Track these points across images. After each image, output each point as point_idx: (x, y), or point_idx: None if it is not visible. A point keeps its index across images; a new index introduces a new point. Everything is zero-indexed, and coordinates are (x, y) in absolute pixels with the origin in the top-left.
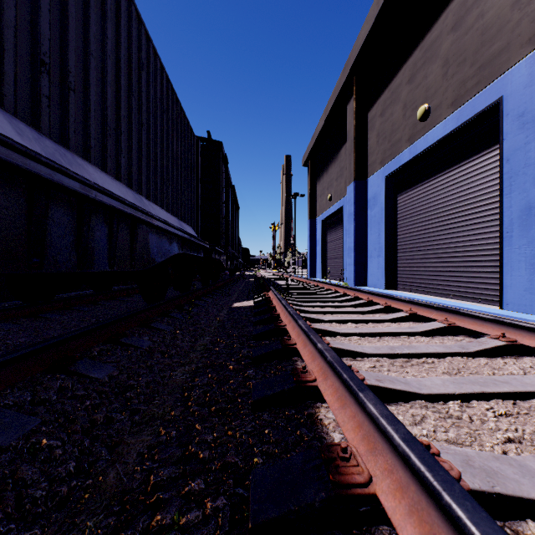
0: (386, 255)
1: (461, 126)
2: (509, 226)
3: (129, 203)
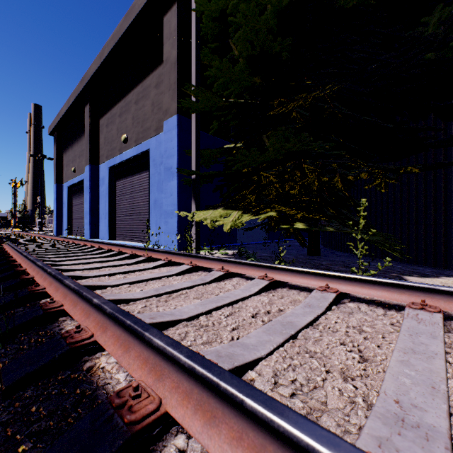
0: (110, 218)
1: (139, 155)
2: (151, 208)
3: None
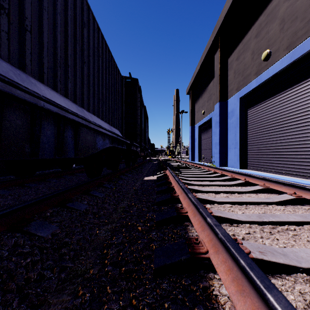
0: (240, 147)
1: (294, 62)
2: None
3: (72, 112)
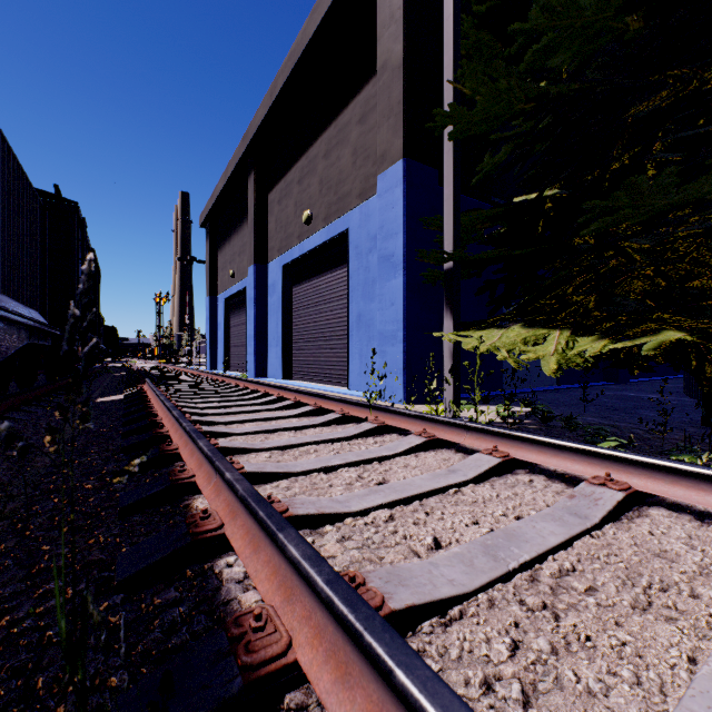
0: (283, 345)
1: (330, 241)
2: (352, 327)
3: None
